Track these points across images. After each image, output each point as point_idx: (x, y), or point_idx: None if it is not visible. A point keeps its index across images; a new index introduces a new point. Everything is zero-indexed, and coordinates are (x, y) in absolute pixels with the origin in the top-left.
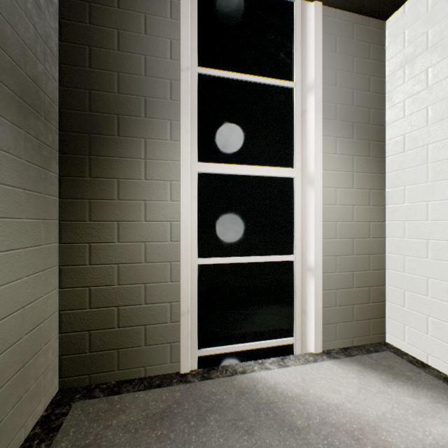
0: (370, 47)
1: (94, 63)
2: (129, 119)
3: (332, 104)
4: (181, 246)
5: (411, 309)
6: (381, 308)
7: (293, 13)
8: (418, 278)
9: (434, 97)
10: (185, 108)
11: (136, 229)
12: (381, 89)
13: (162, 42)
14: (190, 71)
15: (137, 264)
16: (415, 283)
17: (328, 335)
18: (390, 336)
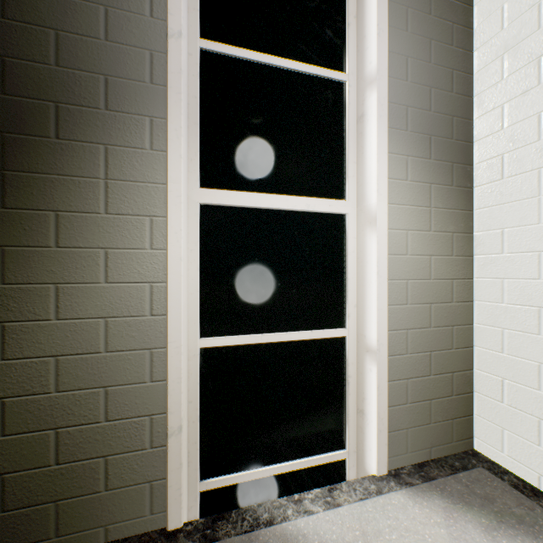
0: (454, 29)
1: (10, 10)
2: (77, 111)
3: (401, 107)
4: (169, 322)
5: (513, 407)
6: (468, 402)
7: None
8: (524, 362)
9: None
10: (175, 97)
11: (89, 296)
12: (467, 90)
13: None
14: (187, 43)
15: (91, 355)
16: (520, 370)
17: (396, 447)
18: (481, 442)
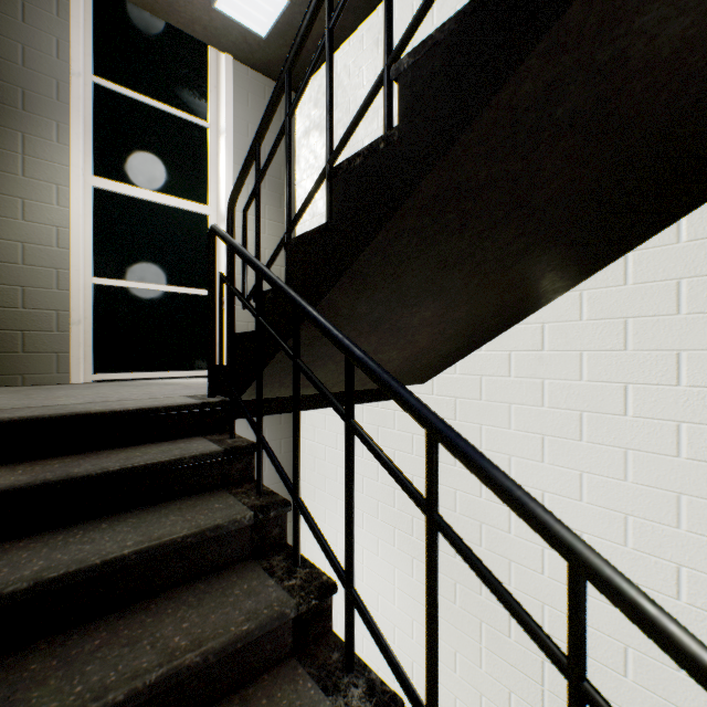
0: (282, 112)
1: None
2: (2, 107)
3: (244, 153)
4: (72, 253)
5: None
6: None
7: (209, 56)
8: None
9: (318, 166)
10: (76, 114)
11: (11, 227)
12: (292, 152)
13: (46, 37)
14: (84, 77)
15: (13, 264)
16: None
17: None
18: None
